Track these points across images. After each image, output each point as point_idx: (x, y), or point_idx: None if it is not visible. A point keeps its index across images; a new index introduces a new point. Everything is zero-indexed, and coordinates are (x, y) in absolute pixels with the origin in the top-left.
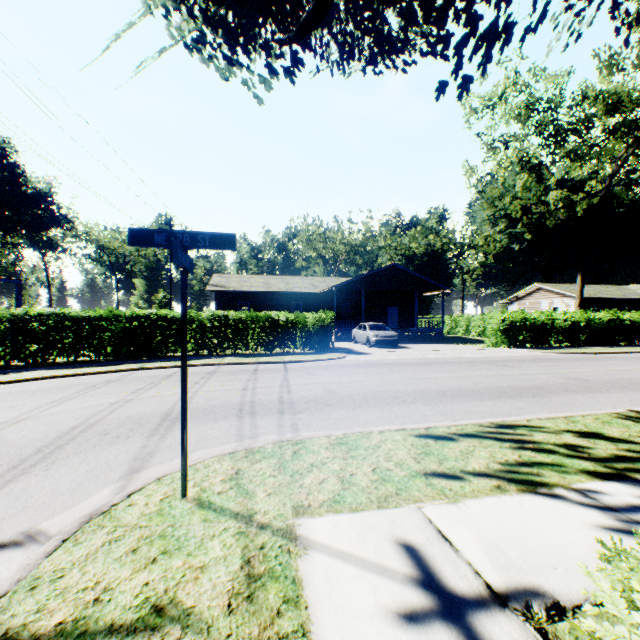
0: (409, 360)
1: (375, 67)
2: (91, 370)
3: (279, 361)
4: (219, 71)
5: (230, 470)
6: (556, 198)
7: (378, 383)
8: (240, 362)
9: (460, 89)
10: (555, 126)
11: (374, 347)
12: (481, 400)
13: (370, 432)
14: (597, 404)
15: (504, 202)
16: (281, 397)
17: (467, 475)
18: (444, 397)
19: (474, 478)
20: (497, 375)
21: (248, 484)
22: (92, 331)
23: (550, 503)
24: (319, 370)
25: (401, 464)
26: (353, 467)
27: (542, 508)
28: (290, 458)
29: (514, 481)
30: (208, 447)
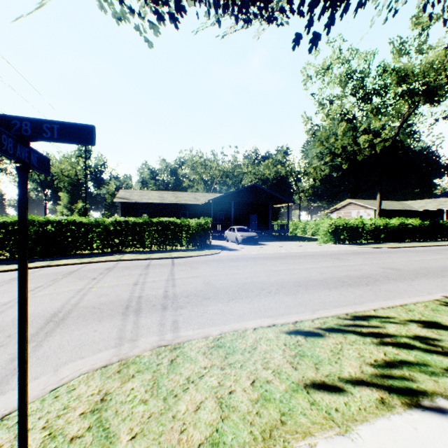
0: (268, 254)
1: (246, 14)
2: (1, 268)
3: (168, 257)
4: (116, 18)
5: (96, 395)
6: (364, 140)
7: (247, 275)
8: (136, 258)
9: (311, 43)
10: (364, 90)
11: (241, 244)
12: (329, 289)
13: (245, 330)
14: (416, 290)
15: (330, 142)
16: (166, 291)
17: (347, 385)
18: (300, 287)
19: (355, 389)
20: (334, 266)
21: (112, 419)
22: (7, 234)
23: (443, 424)
24: (200, 264)
25: (279, 372)
26: (231, 380)
27: (439, 434)
28: (166, 371)
29: (394, 391)
30: (83, 356)
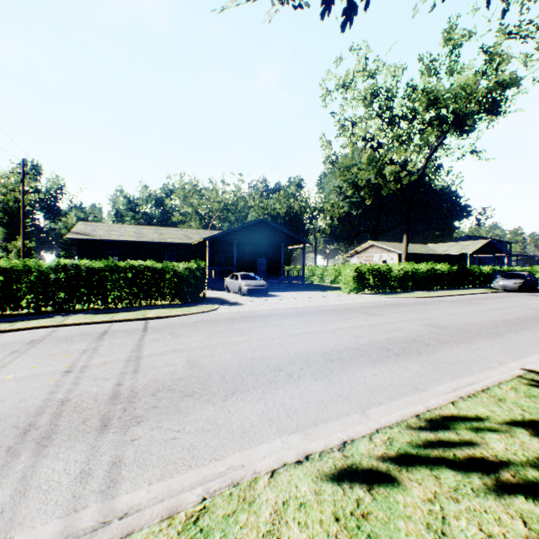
0: (282, 310)
1: None
2: None
3: (140, 318)
4: None
5: None
6: (391, 171)
7: (255, 345)
8: (88, 321)
9: (345, 15)
10: (391, 113)
11: (246, 296)
12: (374, 364)
13: (254, 480)
14: (482, 359)
15: (353, 172)
16: (119, 384)
17: None
18: (333, 363)
19: None
20: (369, 325)
21: None
22: None
23: None
24: (186, 328)
25: None
26: None
27: None
28: None
29: None
30: None
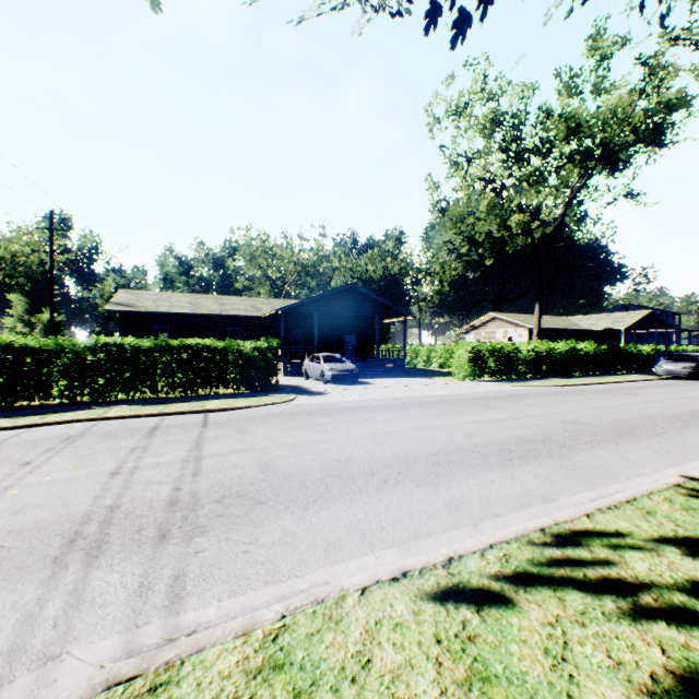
0: (375, 401)
1: None
2: None
3: (198, 410)
4: None
5: None
6: (519, 222)
7: (341, 444)
8: (135, 414)
9: (455, 28)
10: (518, 146)
11: (330, 383)
12: (491, 469)
13: (341, 597)
14: (631, 464)
15: (468, 223)
16: (177, 489)
17: None
18: (440, 467)
19: None
20: (487, 421)
21: None
22: None
23: None
24: (255, 423)
25: None
26: None
27: None
28: None
29: None
30: None
